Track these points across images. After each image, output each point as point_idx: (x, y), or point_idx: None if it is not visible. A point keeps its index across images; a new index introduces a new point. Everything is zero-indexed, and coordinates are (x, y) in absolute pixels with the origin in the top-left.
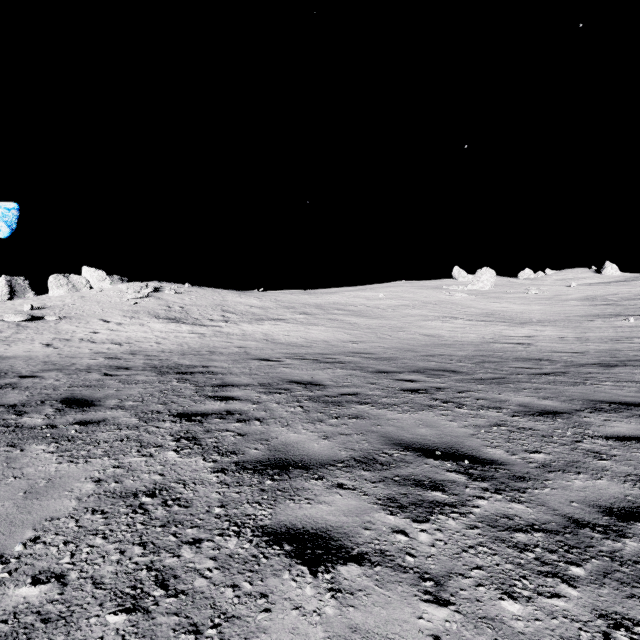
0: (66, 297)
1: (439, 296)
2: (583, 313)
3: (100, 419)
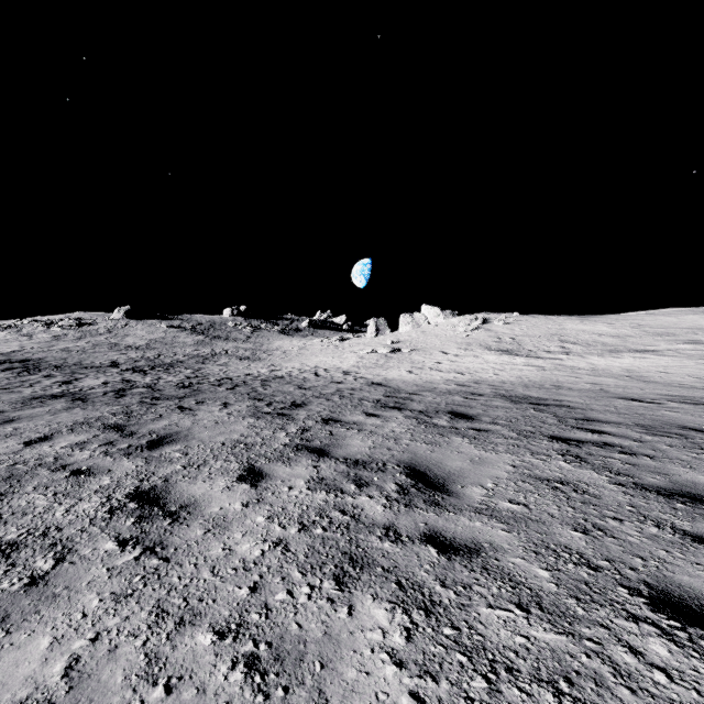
0: (411, 332)
1: None
2: None
3: (486, 429)
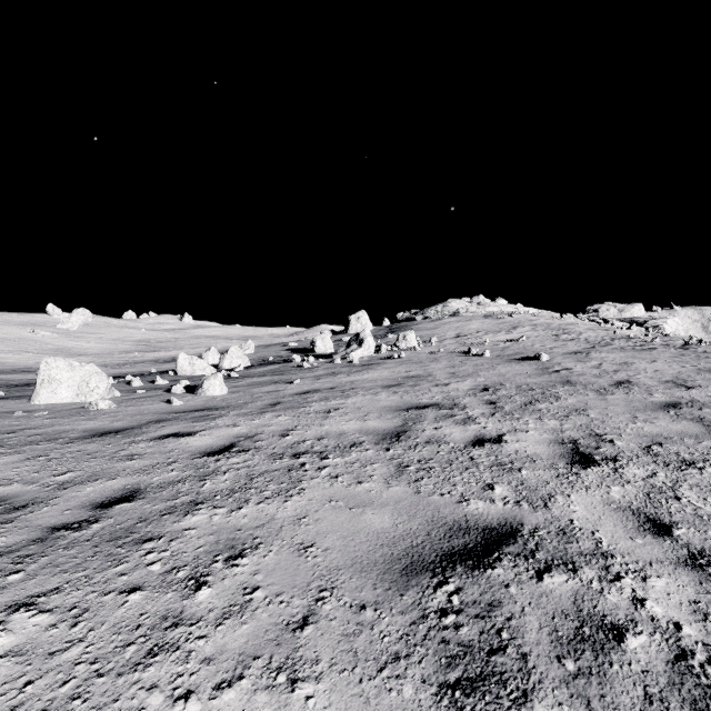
0: None
1: (22, 333)
2: (124, 350)
3: None
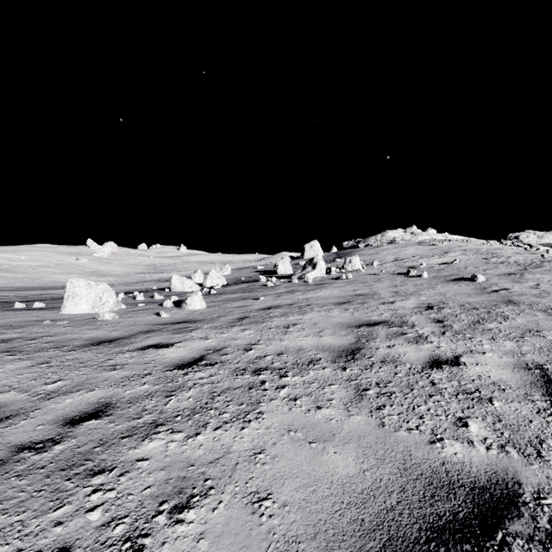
0: None
1: (70, 260)
2: (138, 272)
3: None
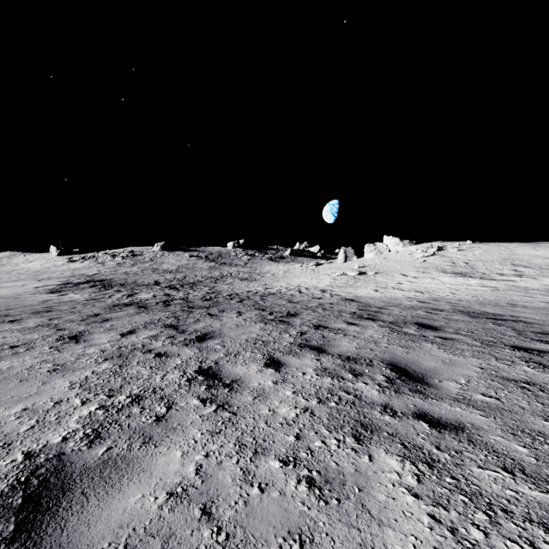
0: (375, 259)
1: None
2: None
3: (450, 338)
